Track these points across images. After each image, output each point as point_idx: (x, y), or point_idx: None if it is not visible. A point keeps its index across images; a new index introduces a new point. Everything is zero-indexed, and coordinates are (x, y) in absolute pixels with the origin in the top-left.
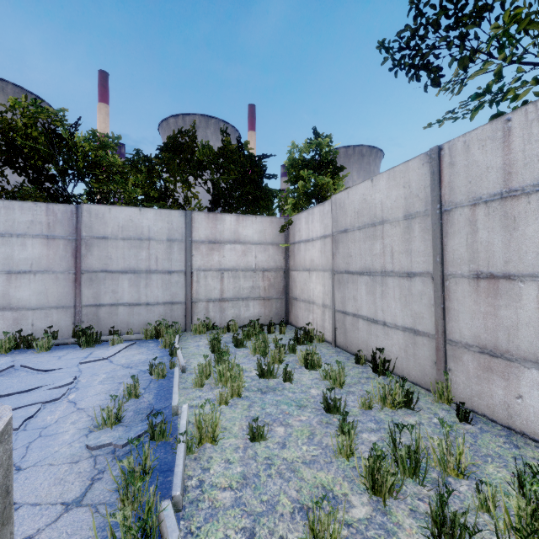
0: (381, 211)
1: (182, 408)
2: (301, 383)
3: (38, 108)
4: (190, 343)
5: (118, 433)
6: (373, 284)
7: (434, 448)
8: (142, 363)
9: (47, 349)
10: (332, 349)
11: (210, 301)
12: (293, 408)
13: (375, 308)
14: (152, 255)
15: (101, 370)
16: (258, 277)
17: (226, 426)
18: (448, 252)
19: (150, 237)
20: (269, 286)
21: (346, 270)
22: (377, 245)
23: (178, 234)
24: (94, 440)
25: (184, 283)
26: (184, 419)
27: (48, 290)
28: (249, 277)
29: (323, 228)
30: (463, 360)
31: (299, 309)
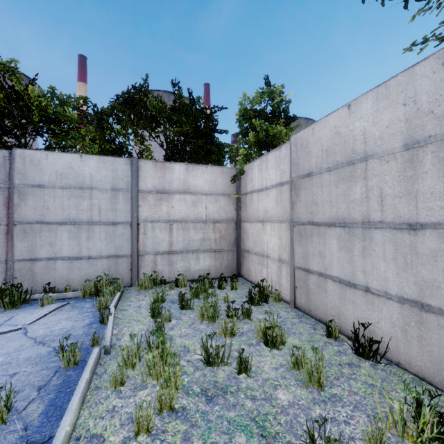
0: (363, 144)
1: None
2: (262, 376)
3: None
4: (132, 302)
5: None
6: (349, 238)
7: None
8: (62, 335)
9: None
10: (291, 311)
11: (158, 253)
12: (255, 441)
13: (352, 268)
14: (94, 205)
15: (2, 349)
16: (208, 229)
17: None
18: None
19: (92, 186)
20: (220, 238)
21: (310, 221)
22: (357, 188)
23: (124, 183)
24: None
25: (130, 235)
26: None
27: None
28: (199, 229)
29: (280, 175)
30: None
31: (251, 262)
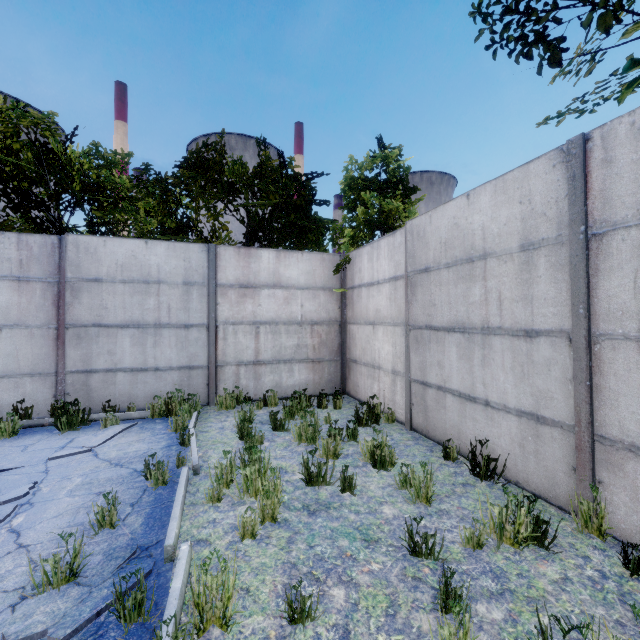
0: (482, 240)
1: (179, 552)
2: (368, 494)
3: (17, 111)
4: (212, 423)
5: (65, 604)
6: (469, 345)
7: (606, 639)
8: (139, 457)
9: (12, 435)
10: (406, 433)
11: (241, 364)
12: (358, 544)
13: (471, 380)
14: (162, 304)
15: (77, 471)
16: (305, 332)
17: (250, 585)
18: (599, 299)
19: (160, 280)
20: (319, 345)
21: (427, 325)
22: (476, 289)
23: (199, 275)
24: (20, 623)
25: (207, 341)
26: (179, 578)
27: (19, 351)
28: (294, 332)
29: (394, 267)
30: (626, 470)
31: (359, 375)
